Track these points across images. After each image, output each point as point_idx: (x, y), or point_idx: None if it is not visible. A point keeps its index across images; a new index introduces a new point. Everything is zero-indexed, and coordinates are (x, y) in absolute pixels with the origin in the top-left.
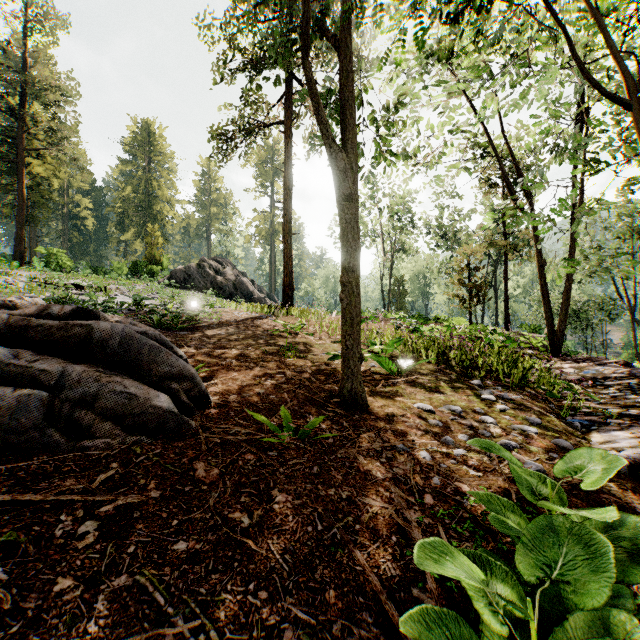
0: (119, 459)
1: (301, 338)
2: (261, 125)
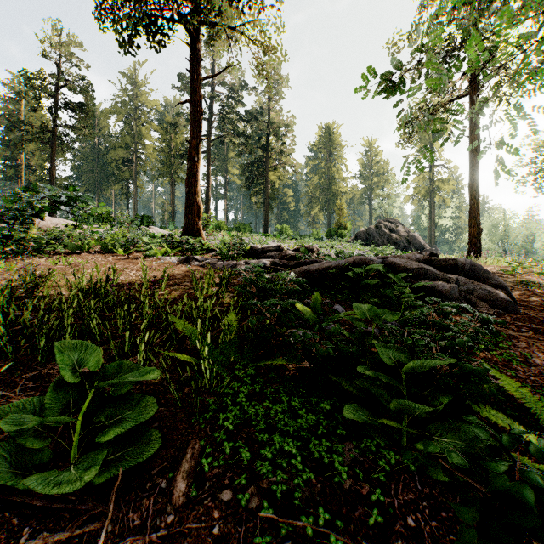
0: (501, 316)
1: (521, 278)
2: (445, 103)
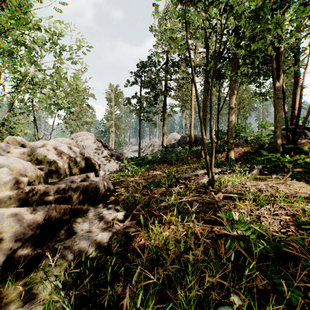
0: None
1: None
2: None
